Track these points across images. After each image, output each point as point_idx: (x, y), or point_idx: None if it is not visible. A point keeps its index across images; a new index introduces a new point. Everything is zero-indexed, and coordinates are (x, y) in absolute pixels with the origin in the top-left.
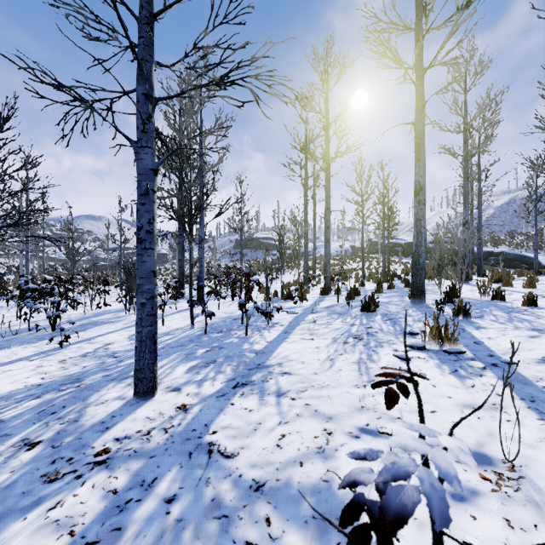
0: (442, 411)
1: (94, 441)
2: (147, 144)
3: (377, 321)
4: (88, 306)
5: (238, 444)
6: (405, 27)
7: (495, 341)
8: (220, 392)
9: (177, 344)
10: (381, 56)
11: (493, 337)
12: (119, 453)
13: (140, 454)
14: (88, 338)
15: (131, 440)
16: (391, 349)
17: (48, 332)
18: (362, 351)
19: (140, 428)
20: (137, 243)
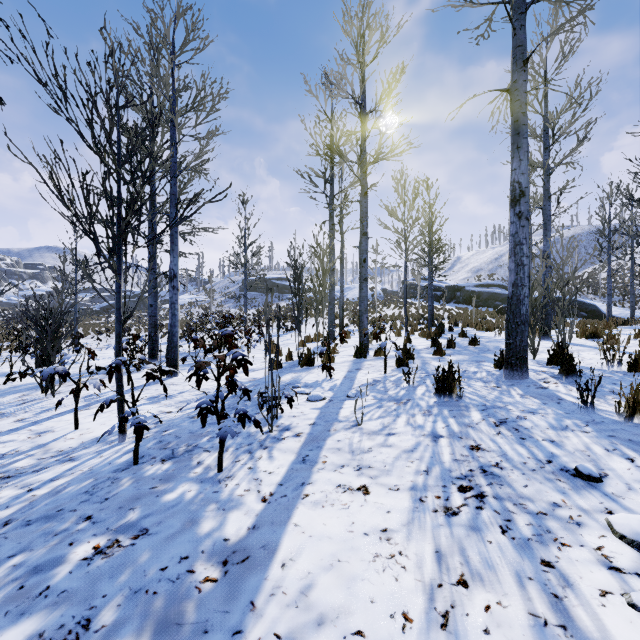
0: None
1: None
2: None
3: (481, 427)
4: (1, 376)
5: None
6: None
7: None
8: None
9: (48, 507)
10: None
11: None
12: None
13: None
14: None
15: None
16: (593, 558)
17: None
18: (515, 564)
19: None
20: None
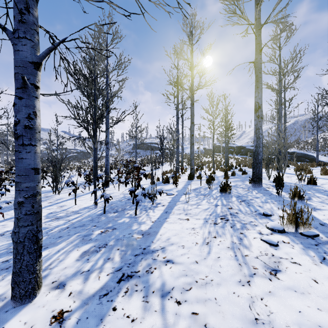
0: None
1: None
2: (26, 35)
3: (234, 202)
4: None
5: None
6: None
7: None
8: (104, 288)
9: (79, 224)
10: (233, 13)
11: None
12: None
13: None
14: None
15: None
16: (256, 232)
17: None
18: (232, 233)
19: None
20: (15, 139)
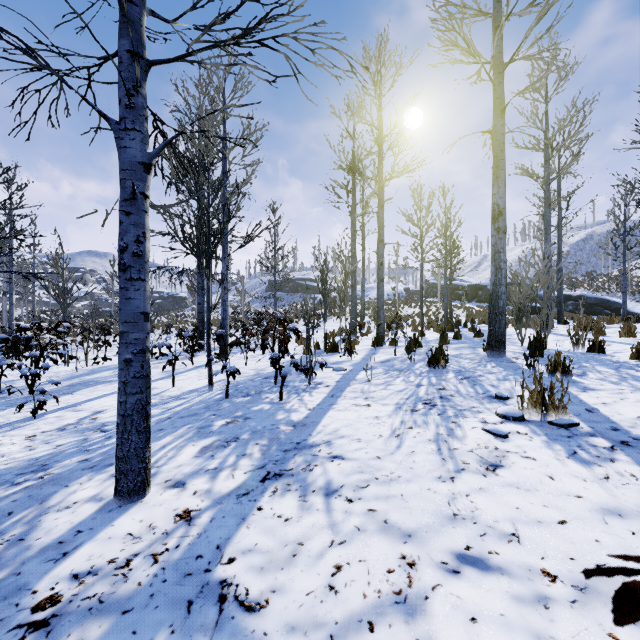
0: (575, 522)
1: (39, 580)
2: (134, 125)
3: (451, 380)
4: (83, 361)
5: (268, 584)
6: (480, 11)
7: (613, 407)
8: (243, 488)
9: (188, 413)
10: (452, 45)
11: (609, 402)
12: (73, 605)
13: (108, 606)
14: (74, 404)
15: (97, 578)
16: (477, 420)
17: (23, 395)
18: (438, 423)
19: (116, 555)
20: (119, 272)
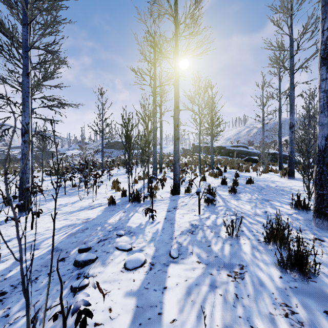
0: None
1: None
2: None
3: None
4: None
5: None
6: None
7: None
8: None
9: None
10: None
11: None
12: None
13: None
14: None
15: None
16: None
17: None
18: None
19: None
20: None
